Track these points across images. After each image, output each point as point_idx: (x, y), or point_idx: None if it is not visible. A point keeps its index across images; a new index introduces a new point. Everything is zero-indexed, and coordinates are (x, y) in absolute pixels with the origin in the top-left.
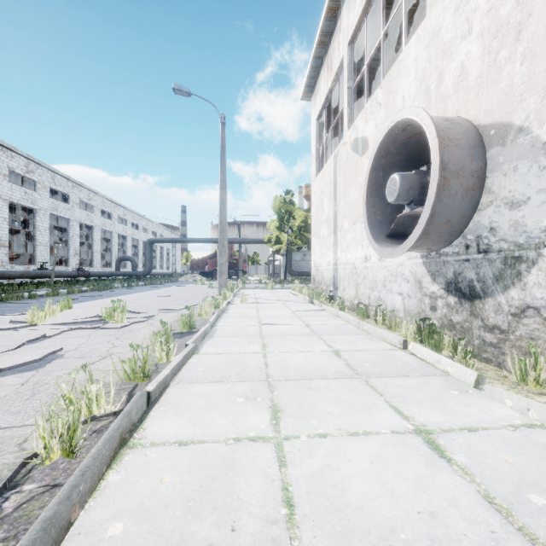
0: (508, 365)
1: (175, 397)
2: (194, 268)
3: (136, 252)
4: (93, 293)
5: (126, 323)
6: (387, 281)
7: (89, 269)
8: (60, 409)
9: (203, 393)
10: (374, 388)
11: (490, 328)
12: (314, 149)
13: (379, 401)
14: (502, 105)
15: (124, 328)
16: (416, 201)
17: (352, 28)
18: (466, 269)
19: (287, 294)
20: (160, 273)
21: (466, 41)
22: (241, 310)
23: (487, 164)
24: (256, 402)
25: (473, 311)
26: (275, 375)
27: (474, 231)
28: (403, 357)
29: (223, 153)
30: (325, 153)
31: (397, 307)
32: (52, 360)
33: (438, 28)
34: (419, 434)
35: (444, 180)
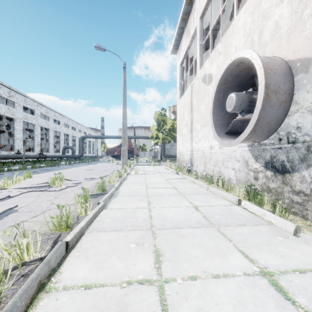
0: (310, 217)
1: (87, 244)
2: (108, 153)
3: (75, 143)
4: (47, 167)
5: (63, 187)
6: (225, 161)
7: (46, 153)
8: (2, 255)
9: (107, 240)
10: (225, 235)
11: (297, 192)
12: (178, 83)
13: (229, 246)
14: (305, 46)
15: (61, 190)
16: (246, 111)
17: (202, 8)
18: (279, 153)
19: (163, 168)
20: (89, 156)
21: (279, 7)
22: (135, 179)
23: (294, 85)
24: (144, 247)
25: (284, 181)
26: (156, 225)
27: (285, 129)
28: (239, 210)
29: (124, 85)
30: (185, 85)
31: (231, 177)
32: (9, 214)
33: (260, 1)
34: (264, 276)
35: (267, 95)
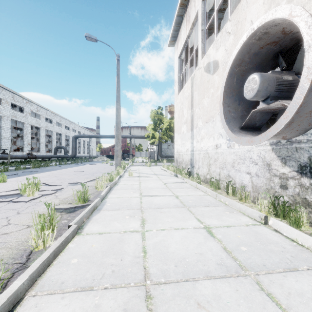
0: None
1: None
2: (103, 153)
3: (68, 143)
4: (33, 169)
5: (36, 196)
6: (236, 163)
7: (37, 153)
8: None
9: None
10: (276, 300)
11: None
12: (177, 77)
13: None
14: None
15: (32, 200)
16: (272, 97)
17: None
18: None
19: (159, 170)
20: (82, 156)
21: None
22: (128, 183)
23: None
24: None
25: None
26: (153, 273)
27: None
28: (270, 235)
29: (118, 79)
30: (184, 79)
31: (245, 183)
32: None
33: None
34: None
35: None
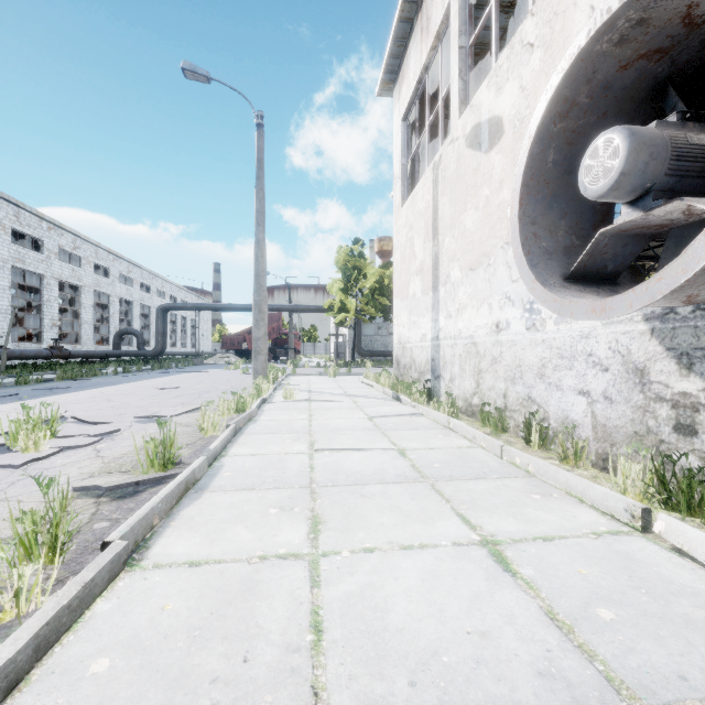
0: None
1: None
2: (228, 345)
3: (147, 323)
4: (60, 382)
5: (44, 452)
6: (549, 367)
7: (74, 346)
8: None
9: None
10: None
11: None
12: (398, 166)
13: None
14: None
15: (32, 464)
16: (658, 192)
17: None
18: None
19: (358, 384)
20: (181, 353)
21: None
22: (281, 416)
23: None
24: None
25: None
26: None
27: None
28: (669, 567)
29: (259, 171)
30: (416, 169)
31: (574, 418)
32: None
33: None
34: None
35: None
